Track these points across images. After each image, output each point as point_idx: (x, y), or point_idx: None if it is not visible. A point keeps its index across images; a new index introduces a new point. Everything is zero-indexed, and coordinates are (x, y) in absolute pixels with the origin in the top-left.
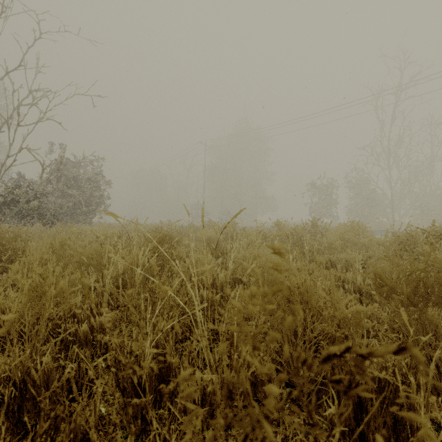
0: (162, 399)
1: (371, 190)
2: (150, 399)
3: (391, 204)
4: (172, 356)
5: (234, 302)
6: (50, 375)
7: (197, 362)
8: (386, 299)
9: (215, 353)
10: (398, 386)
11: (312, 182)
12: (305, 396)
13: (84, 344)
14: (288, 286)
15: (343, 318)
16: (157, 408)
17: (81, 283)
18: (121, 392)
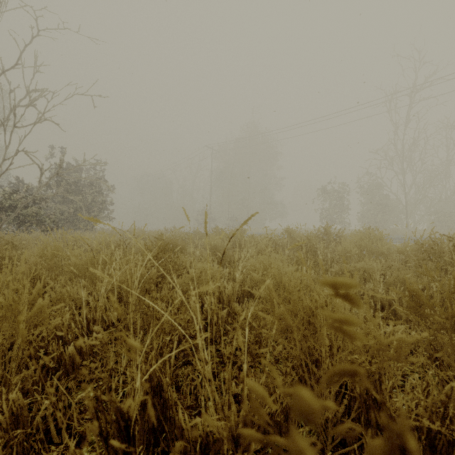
0: (157, 442)
1: (385, 195)
2: (142, 445)
3: (406, 210)
4: (168, 391)
5: (251, 385)
6: (20, 415)
7: (200, 391)
8: (421, 319)
9: (221, 379)
10: (452, 438)
11: (323, 187)
12: (330, 440)
13: (70, 370)
14: (308, 305)
15: (380, 349)
16: (150, 453)
17: (72, 297)
18: (103, 440)
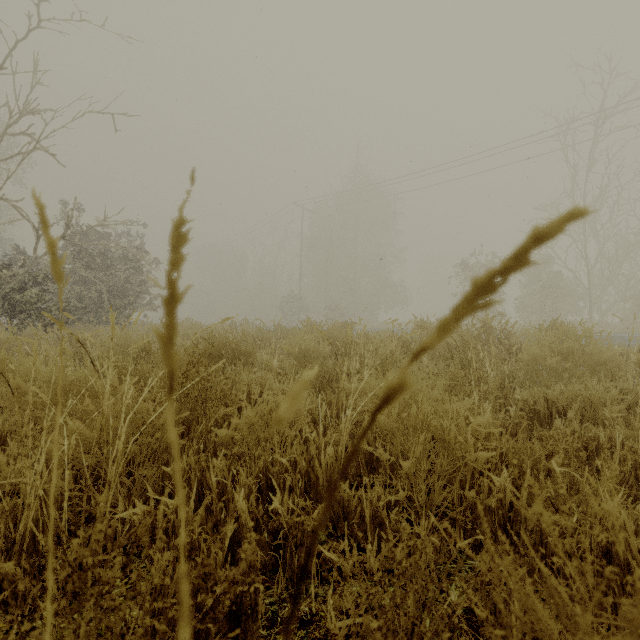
0: None
1: (556, 273)
2: None
3: (589, 295)
4: None
5: None
6: None
7: None
8: None
9: None
10: None
11: (464, 261)
12: None
13: None
14: None
15: None
16: None
17: None
18: None
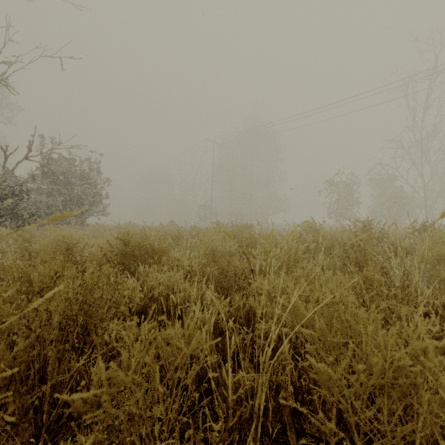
0: None
1: (399, 188)
2: None
3: (425, 203)
4: None
5: None
6: None
7: None
8: None
9: None
10: None
11: (331, 180)
12: None
13: None
14: None
15: None
16: None
17: None
18: None
